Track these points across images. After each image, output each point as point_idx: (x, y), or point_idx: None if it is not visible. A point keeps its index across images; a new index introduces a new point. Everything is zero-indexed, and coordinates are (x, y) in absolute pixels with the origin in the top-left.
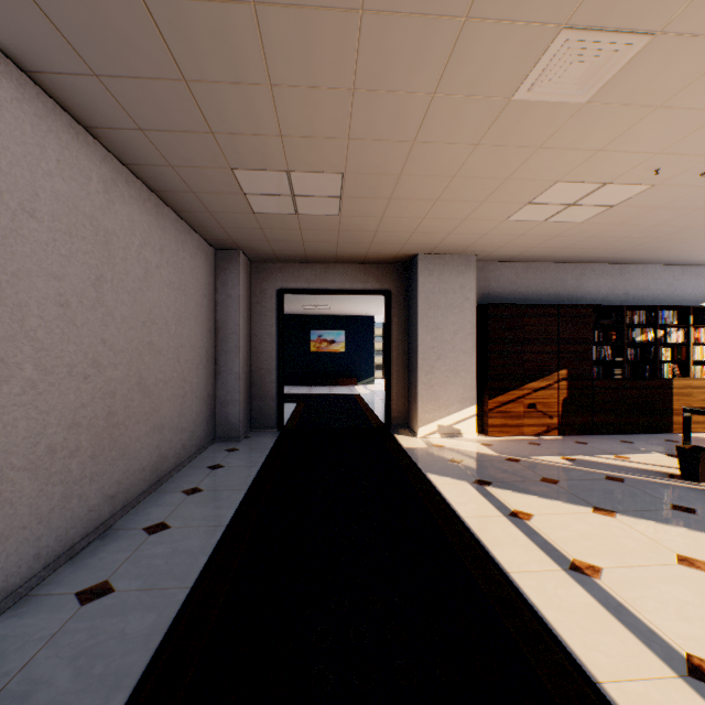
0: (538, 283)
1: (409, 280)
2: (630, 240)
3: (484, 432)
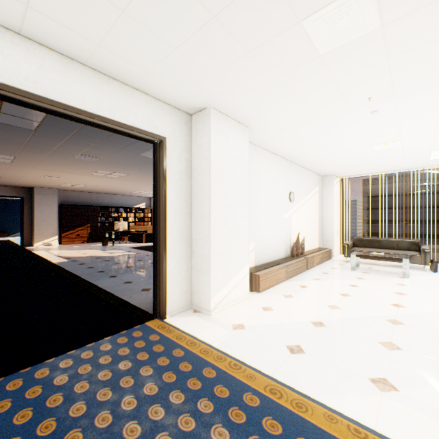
0: (83, 198)
1: (32, 194)
2: (103, 191)
3: (62, 244)
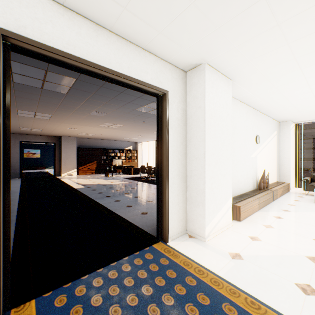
0: (92, 143)
1: (60, 141)
2: (105, 138)
3: (79, 174)
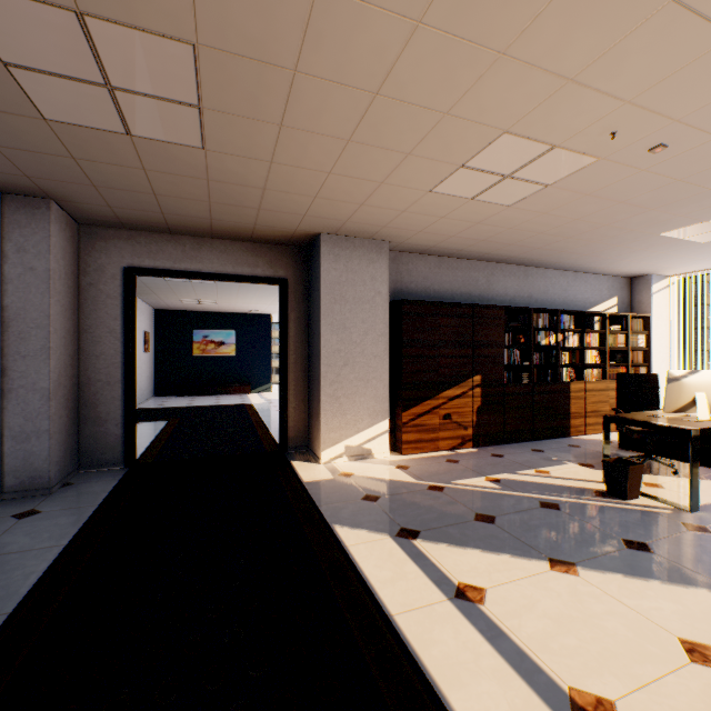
0: (451, 280)
1: (310, 267)
2: (545, 237)
3: (397, 449)
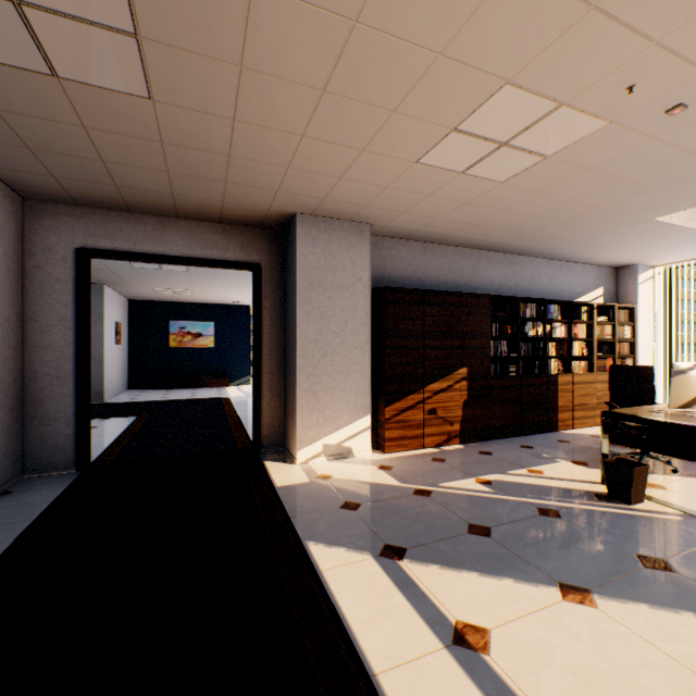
0: (436, 268)
1: (286, 251)
2: (536, 221)
3: (379, 447)
